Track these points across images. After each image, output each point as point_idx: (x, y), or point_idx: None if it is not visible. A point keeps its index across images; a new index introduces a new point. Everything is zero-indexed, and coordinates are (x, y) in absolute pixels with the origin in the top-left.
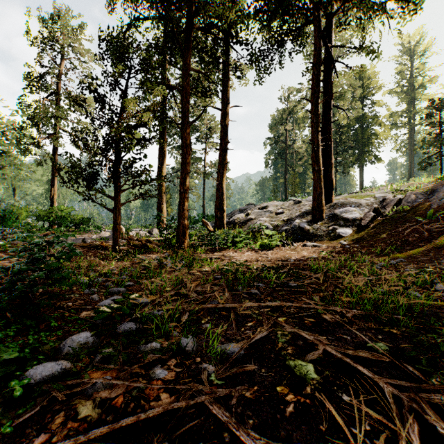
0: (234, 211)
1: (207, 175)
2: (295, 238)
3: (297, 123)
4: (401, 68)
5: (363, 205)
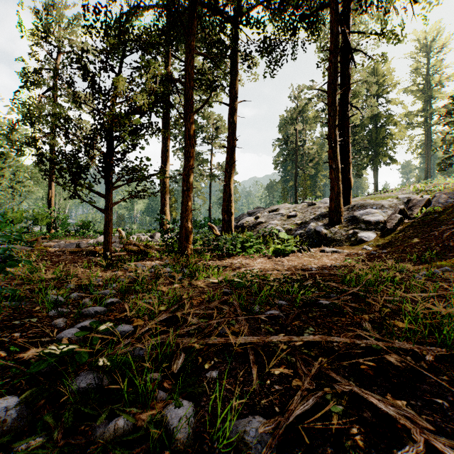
0: (242, 215)
1: (214, 177)
2: (311, 244)
3: (308, 123)
4: (416, 65)
5: (386, 207)
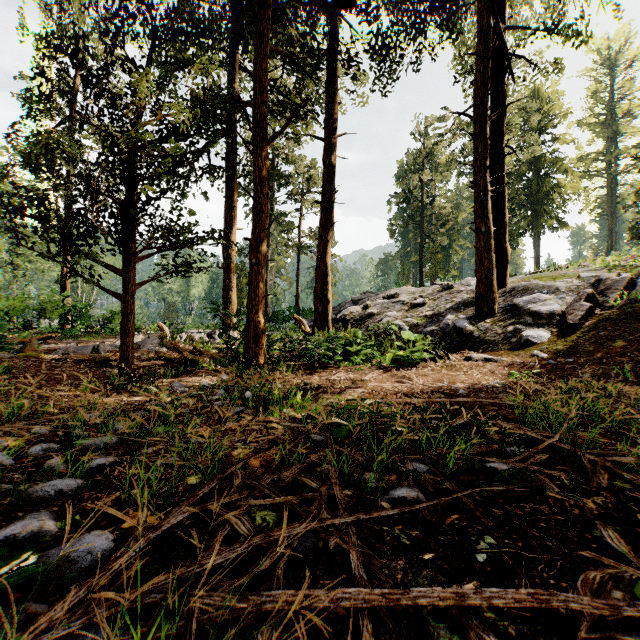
0: (344, 303)
1: (303, 248)
2: (449, 346)
3: (438, 171)
4: (595, 87)
5: (563, 291)
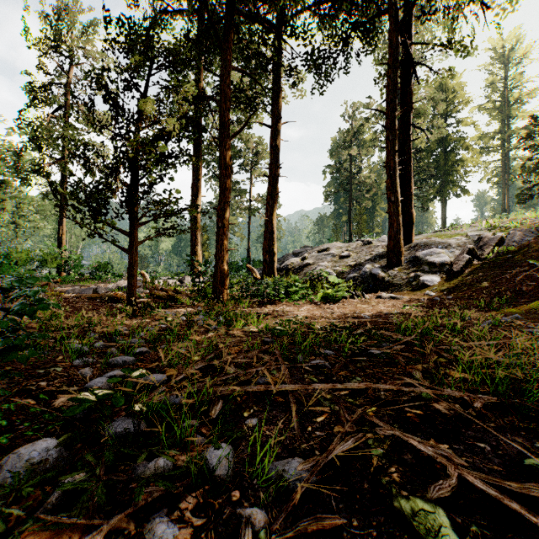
0: (287, 255)
1: (253, 210)
2: (366, 289)
3: (364, 147)
4: (492, 79)
5: (453, 246)
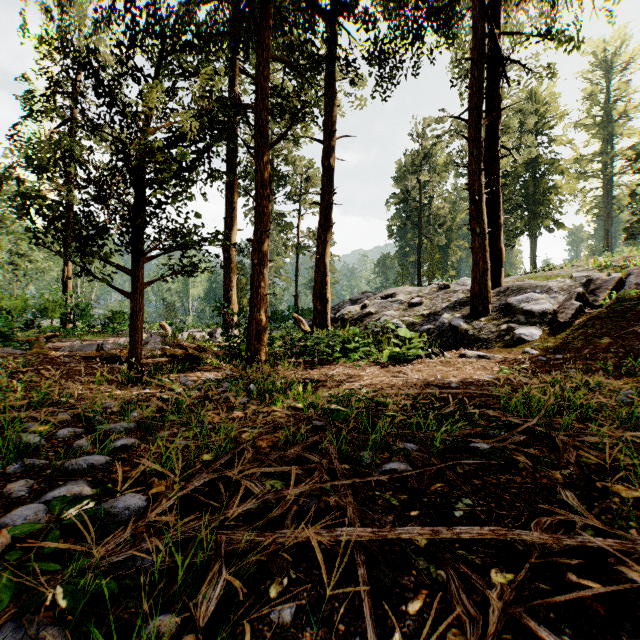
0: (343, 303)
1: (302, 248)
2: (444, 344)
3: (436, 172)
4: (592, 89)
5: (555, 290)
